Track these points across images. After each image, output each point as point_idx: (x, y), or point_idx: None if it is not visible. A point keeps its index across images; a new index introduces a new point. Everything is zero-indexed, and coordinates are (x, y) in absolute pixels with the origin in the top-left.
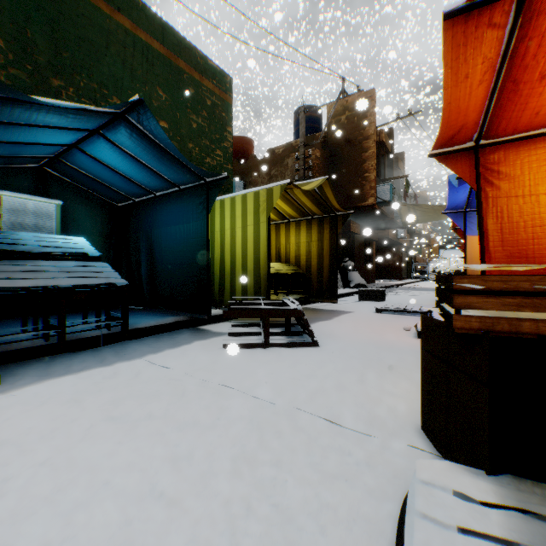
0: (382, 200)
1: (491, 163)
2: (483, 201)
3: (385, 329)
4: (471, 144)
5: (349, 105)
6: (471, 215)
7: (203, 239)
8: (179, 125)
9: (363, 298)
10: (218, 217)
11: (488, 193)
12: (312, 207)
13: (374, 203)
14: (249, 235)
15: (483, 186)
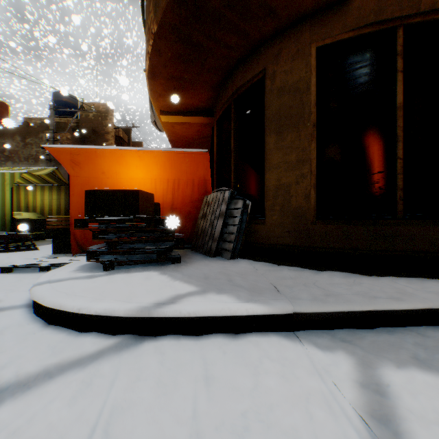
0: None
1: None
2: None
3: None
4: None
5: (96, 107)
6: None
7: None
8: None
9: None
10: None
11: None
12: (52, 180)
13: None
14: None
15: None
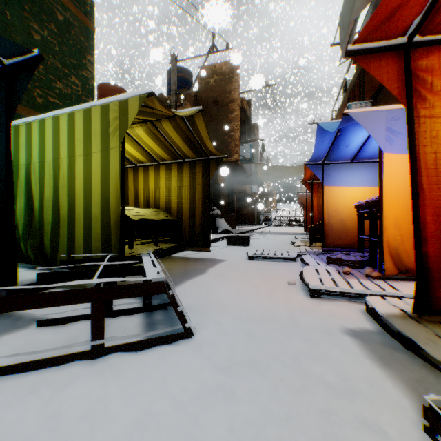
0: (244, 157)
1: (424, 71)
2: (414, 122)
3: (269, 285)
4: (403, 41)
5: (217, 70)
6: (328, 167)
7: (2, 163)
8: (11, 29)
9: (232, 243)
10: (51, 141)
11: (420, 111)
12: (184, 147)
13: (239, 159)
14: (94, 165)
15: (414, 101)
